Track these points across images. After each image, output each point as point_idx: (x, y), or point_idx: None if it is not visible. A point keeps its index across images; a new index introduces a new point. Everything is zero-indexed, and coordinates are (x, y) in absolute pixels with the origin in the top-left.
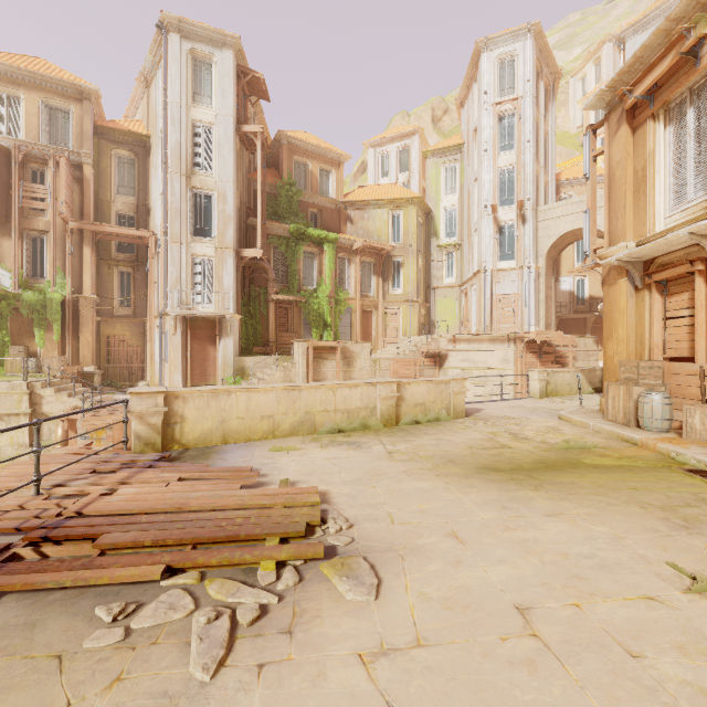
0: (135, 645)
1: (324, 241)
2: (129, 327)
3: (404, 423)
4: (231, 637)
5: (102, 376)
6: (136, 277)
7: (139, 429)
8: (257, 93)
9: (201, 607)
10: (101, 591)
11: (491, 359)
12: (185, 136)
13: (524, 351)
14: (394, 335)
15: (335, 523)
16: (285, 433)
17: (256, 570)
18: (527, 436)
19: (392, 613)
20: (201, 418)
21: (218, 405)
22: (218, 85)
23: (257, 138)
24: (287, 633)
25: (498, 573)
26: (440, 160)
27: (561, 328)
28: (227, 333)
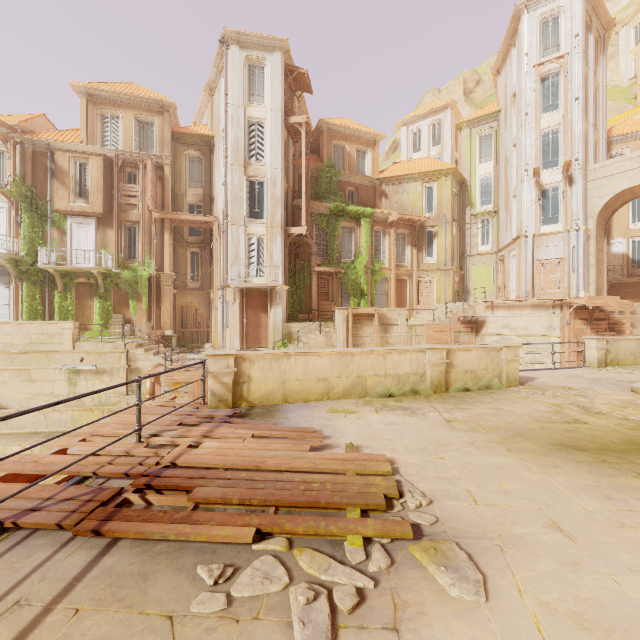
0: (238, 617)
1: (361, 216)
2: (198, 298)
3: (454, 390)
4: (333, 625)
5: (177, 338)
6: (203, 256)
7: (214, 387)
8: (302, 87)
9: (295, 580)
10: (199, 547)
11: (533, 326)
12: (242, 132)
13: (571, 318)
14: (428, 302)
15: (412, 496)
16: (338, 395)
17: (342, 543)
18: (601, 411)
19: (512, 624)
20: (265, 378)
21: (279, 368)
22: (269, 85)
23: (302, 127)
24: (393, 630)
25: (635, 587)
26: (474, 130)
27: (612, 293)
28: (276, 302)
